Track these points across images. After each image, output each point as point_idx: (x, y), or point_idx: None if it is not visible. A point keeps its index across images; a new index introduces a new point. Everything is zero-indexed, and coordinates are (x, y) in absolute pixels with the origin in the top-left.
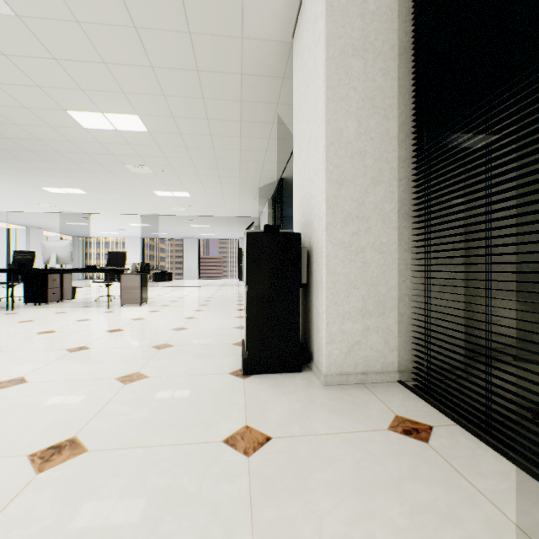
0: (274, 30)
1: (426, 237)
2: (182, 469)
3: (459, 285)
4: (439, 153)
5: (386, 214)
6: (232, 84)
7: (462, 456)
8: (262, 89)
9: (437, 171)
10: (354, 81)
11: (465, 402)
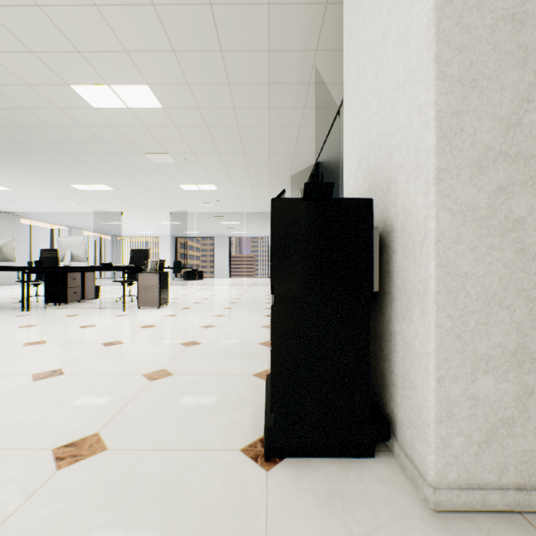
0: None
1: None
2: None
3: None
4: None
5: None
6: (256, 23)
7: None
8: (296, 28)
9: None
10: None
11: None
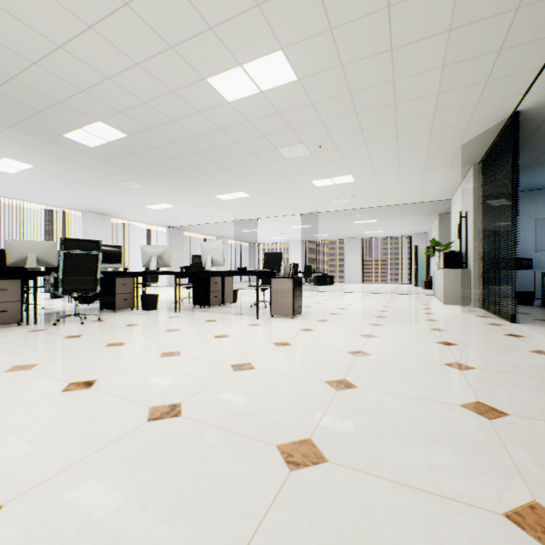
0: None
1: None
2: None
3: None
4: None
5: None
6: None
7: None
8: None
9: None
10: None
11: None
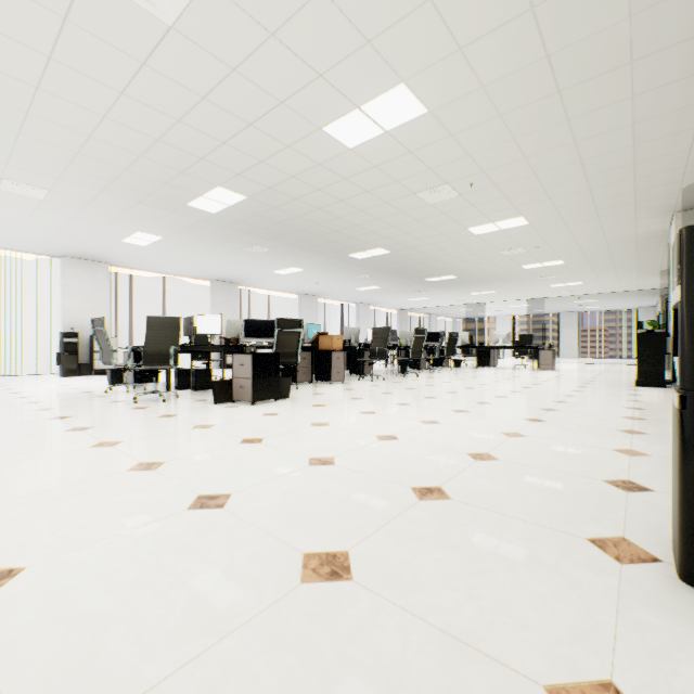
0: (656, 229)
1: None
2: (616, 390)
3: None
4: None
5: None
6: (628, 243)
7: None
8: (651, 240)
9: None
10: None
11: None
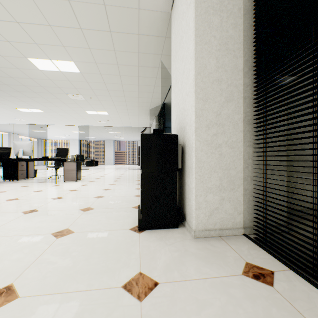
0: (160, 4)
1: (262, 137)
2: (89, 314)
3: (283, 169)
4: (274, 78)
5: (235, 121)
6: (132, 41)
7: (301, 298)
8: (152, 45)
9: (272, 91)
10: (214, 31)
11: (295, 253)
